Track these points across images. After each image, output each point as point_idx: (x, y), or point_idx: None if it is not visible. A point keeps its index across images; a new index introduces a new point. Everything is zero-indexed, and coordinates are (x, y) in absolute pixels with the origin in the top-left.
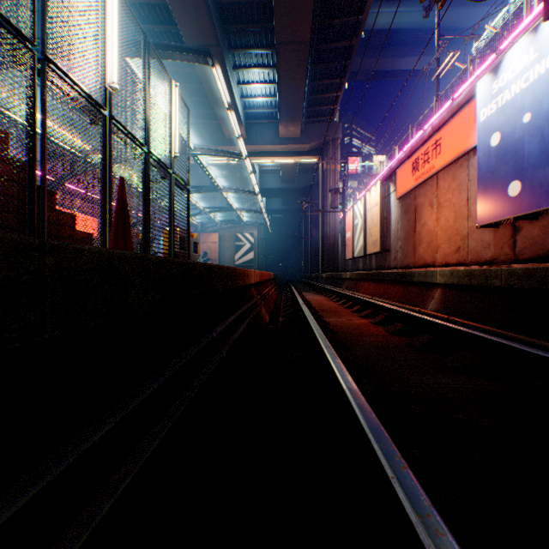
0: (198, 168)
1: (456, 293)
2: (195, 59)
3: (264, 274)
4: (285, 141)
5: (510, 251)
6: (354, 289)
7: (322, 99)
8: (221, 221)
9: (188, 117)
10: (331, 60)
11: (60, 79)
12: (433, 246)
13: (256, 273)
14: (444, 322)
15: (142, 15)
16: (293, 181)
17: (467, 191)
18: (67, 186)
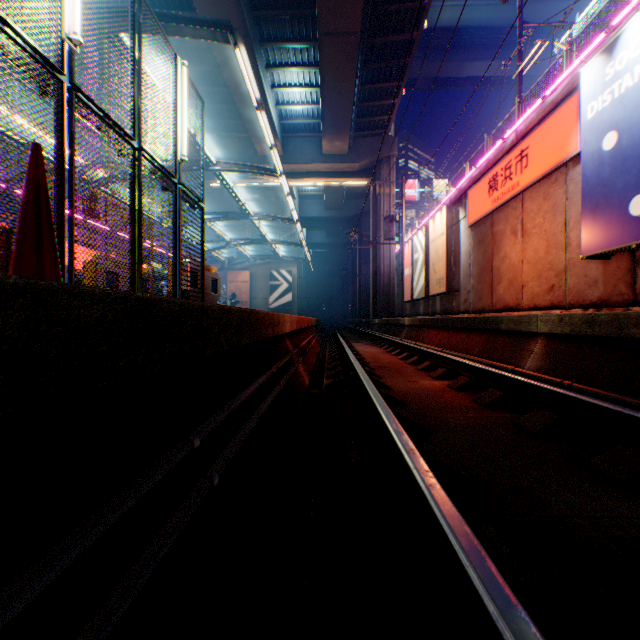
0: (225, 192)
1: (569, 347)
2: (211, 35)
3: (303, 320)
4: (329, 158)
5: (628, 290)
6: (417, 338)
7: (374, 107)
8: (253, 256)
9: (202, 112)
10: (386, 58)
11: None
12: (517, 285)
13: (291, 318)
14: (573, 394)
15: None
16: (339, 208)
17: (565, 213)
18: None
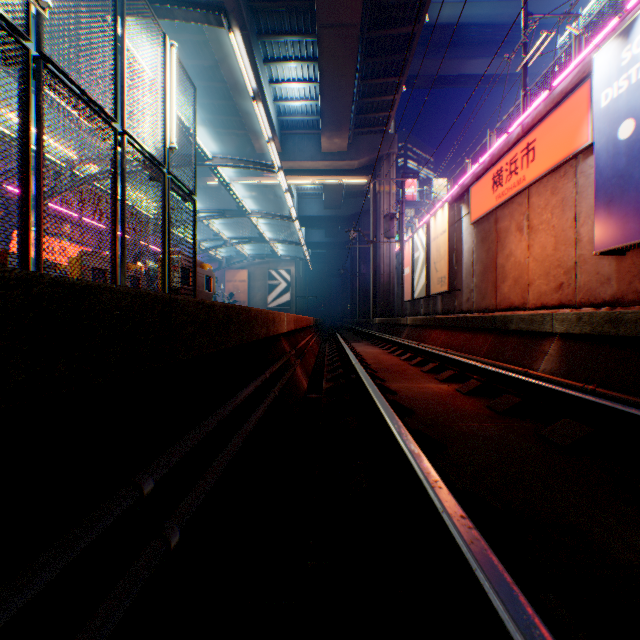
0: (223, 191)
1: (589, 348)
2: (203, 17)
3: (302, 320)
4: (328, 156)
5: None
6: (418, 339)
7: (374, 103)
8: (251, 255)
9: (194, 99)
10: (386, 52)
11: None
12: (523, 283)
13: (288, 317)
14: (607, 402)
15: None
16: (339, 207)
17: (575, 208)
18: None
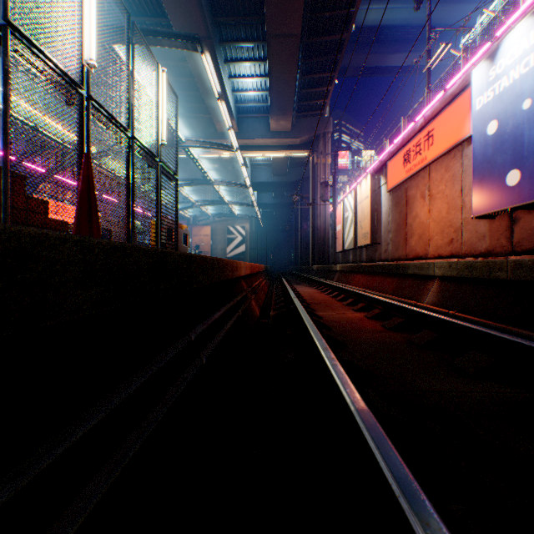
0: (190, 162)
1: (455, 286)
2: (183, 45)
3: (255, 267)
4: (276, 135)
5: (507, 243)
6: (345, 281)
7: (312, 93)
8: (213, 214)
9: (176, 105)
10: (322, 54)
11: (26, 49)
12: (425, 238)
13: (246, 265)
14: (449, 318)
15: (133, 7)
16: (284, 175)
17: (461, 182)
18: (35, 168)
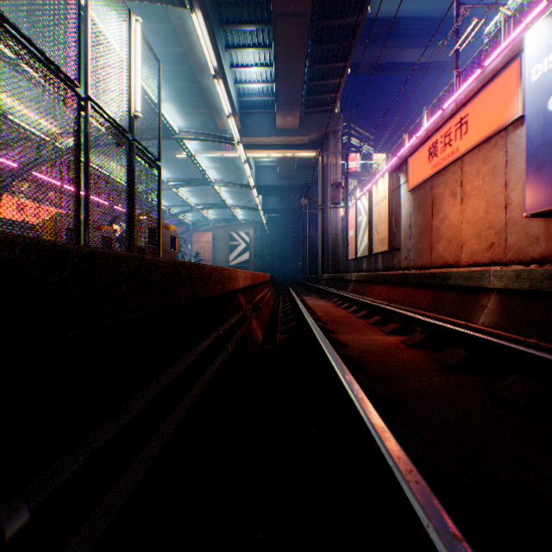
0: (190, 163)
1: (528, 303)
2: None
3: (258, 276)
4: (282, 132)
5: None
6: (362, 293)
7: (322, 86)
8: (215, 220)
9: (159, 74)
10: (333, 40)
11: None
12: (456, 243)
13: (245, 274)
14: None
15: None
16: (291, 178)
17: (505, 175)
18: None
